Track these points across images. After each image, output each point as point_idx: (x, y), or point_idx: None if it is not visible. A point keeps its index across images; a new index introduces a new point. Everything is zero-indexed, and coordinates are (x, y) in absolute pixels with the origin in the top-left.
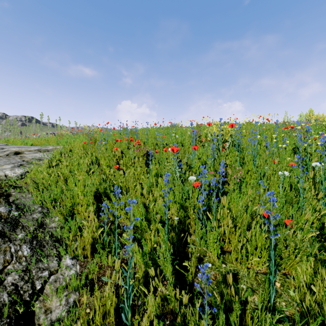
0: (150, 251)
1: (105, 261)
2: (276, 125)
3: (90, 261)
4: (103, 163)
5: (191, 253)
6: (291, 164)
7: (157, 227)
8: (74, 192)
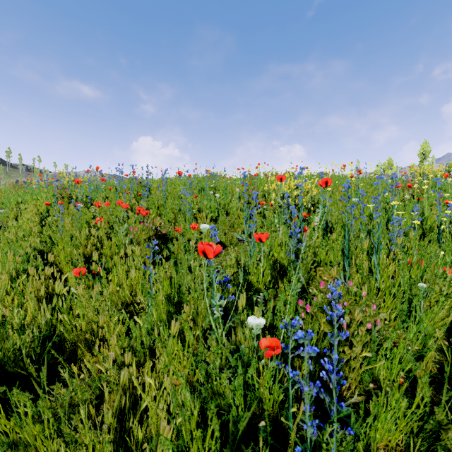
0: None
1: None
2: (369, 180)
3: None
4: (60, 255)
5: None
6: None
7: None
8: None
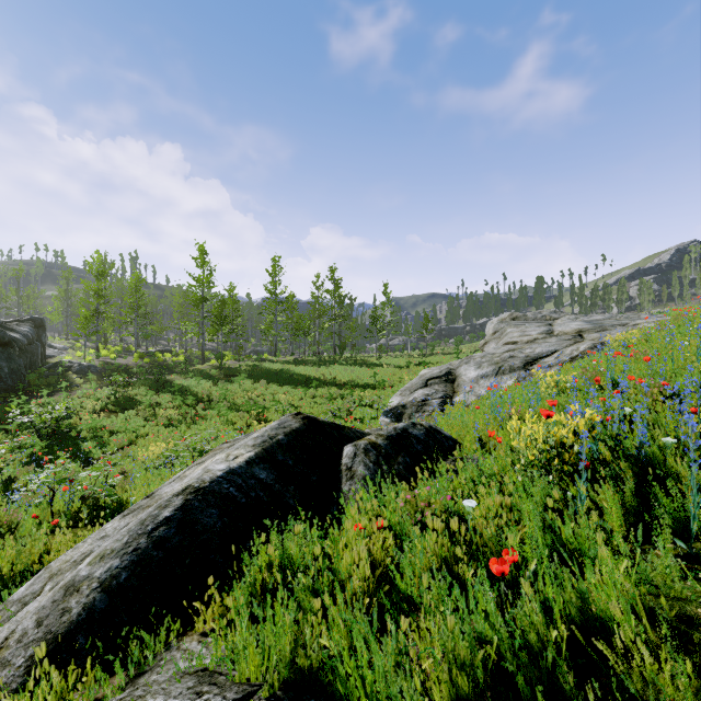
0: None
1: None
2: None
3: None
4: None
5: None
6: None
7: None
8: None
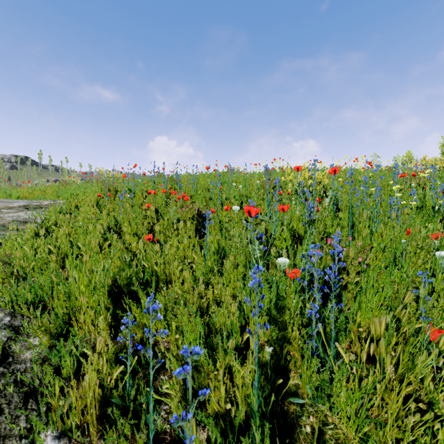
0: (215, 411)
1: (127, 443)
2: (380, 172)
3: (96, 441)
4: (126, 230)
5: (297, 415)
6: (436, 235)
7: (229, 363)
8: (71, 287)
